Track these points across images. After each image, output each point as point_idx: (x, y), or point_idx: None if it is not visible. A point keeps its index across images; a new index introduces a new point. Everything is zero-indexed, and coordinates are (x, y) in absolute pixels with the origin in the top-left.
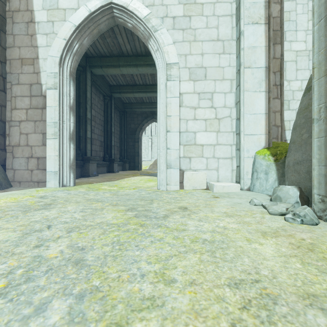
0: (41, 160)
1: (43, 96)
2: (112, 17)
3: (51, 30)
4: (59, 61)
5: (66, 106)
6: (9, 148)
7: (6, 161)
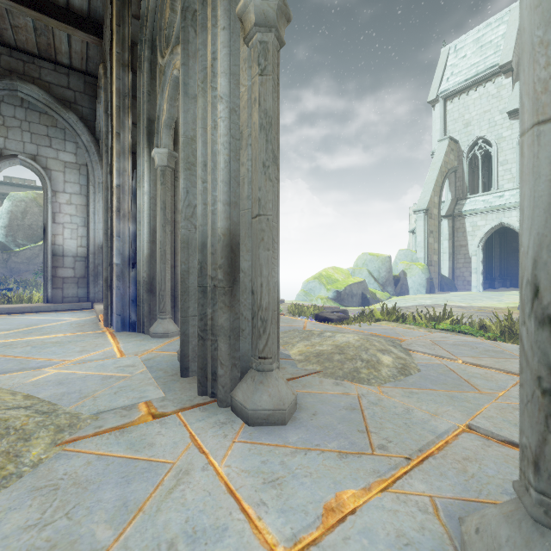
0: (469, 282)
1: (469, 258)
2: (501, 225)
3: (473, 234)
4: (477, 246)
5: (479, 261)
6: (455, 277)
7: (454, 282)
